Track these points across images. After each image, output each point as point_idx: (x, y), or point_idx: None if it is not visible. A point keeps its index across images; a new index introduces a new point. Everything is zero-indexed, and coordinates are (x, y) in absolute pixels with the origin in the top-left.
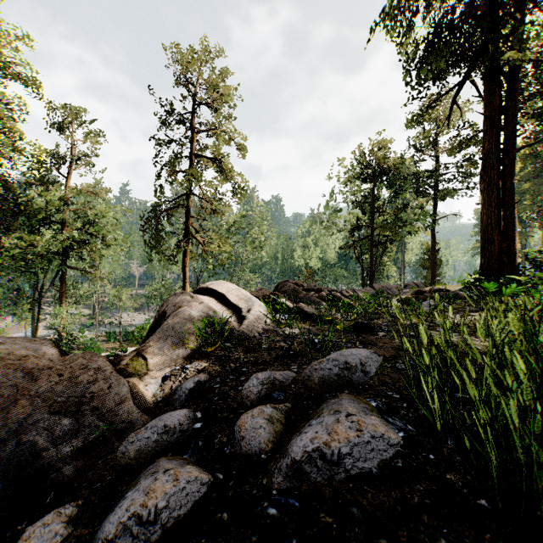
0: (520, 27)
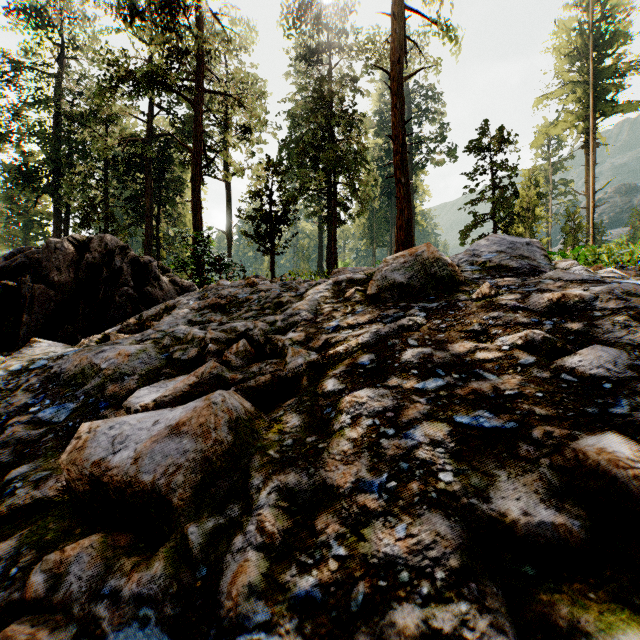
0: (67, 194)
